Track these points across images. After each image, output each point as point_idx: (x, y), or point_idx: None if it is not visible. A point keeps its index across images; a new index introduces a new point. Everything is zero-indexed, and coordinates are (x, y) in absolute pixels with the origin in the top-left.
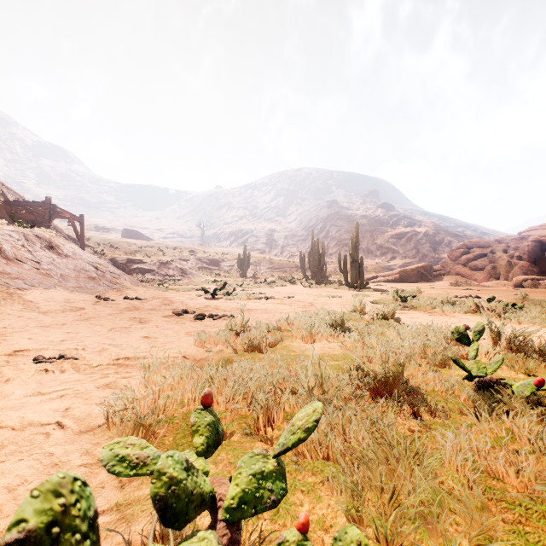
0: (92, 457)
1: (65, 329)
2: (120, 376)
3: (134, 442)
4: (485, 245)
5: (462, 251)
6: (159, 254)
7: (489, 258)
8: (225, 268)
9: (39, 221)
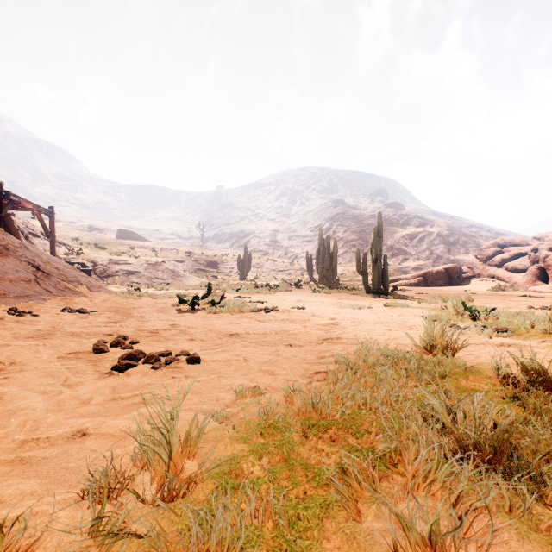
0: None
1: None
2: None
3: None
4: (522, 243)
5: (495, 250)
6: (151, 255)
7: (530, 257)
8: (224, 270)
9: None
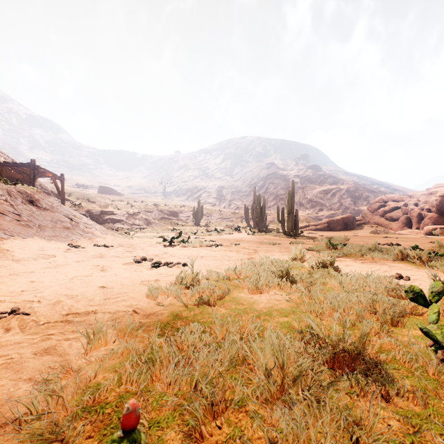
0: None
1: (30, 278)
2: (63, 338)
3: None
4: (399, 199)
5: (380, 204)
6: (128, 207)
7: (402, 210)
8: (183, 218)
9: (26, 179)
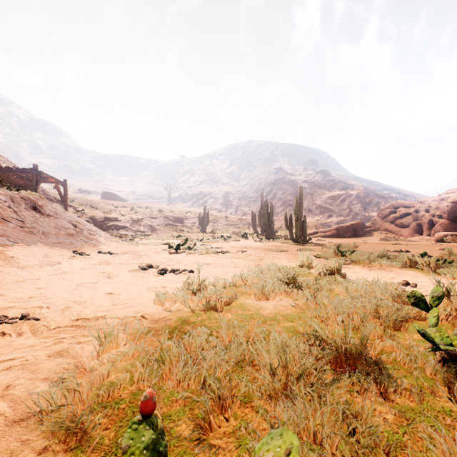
0: None
1: (37, 285)
2: (75, 341)
3: None
4: (410, 205)
5: (390, 210)
6: (132, 213)
7: (413, 216)
8: (188, 224)
9: (28, 185)
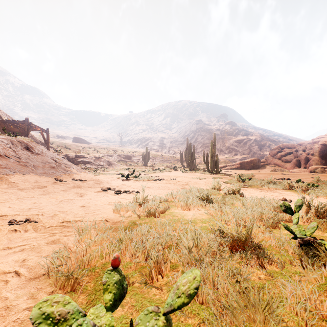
0: (35, 301)
1: (32, 201)
2: (63, 235)
3: (59, 299)
4: (292, 147)
5: (278, 150)
6: (94, 152)
7: (294, 154)
8: (135, 160)
9: (22, 132)
